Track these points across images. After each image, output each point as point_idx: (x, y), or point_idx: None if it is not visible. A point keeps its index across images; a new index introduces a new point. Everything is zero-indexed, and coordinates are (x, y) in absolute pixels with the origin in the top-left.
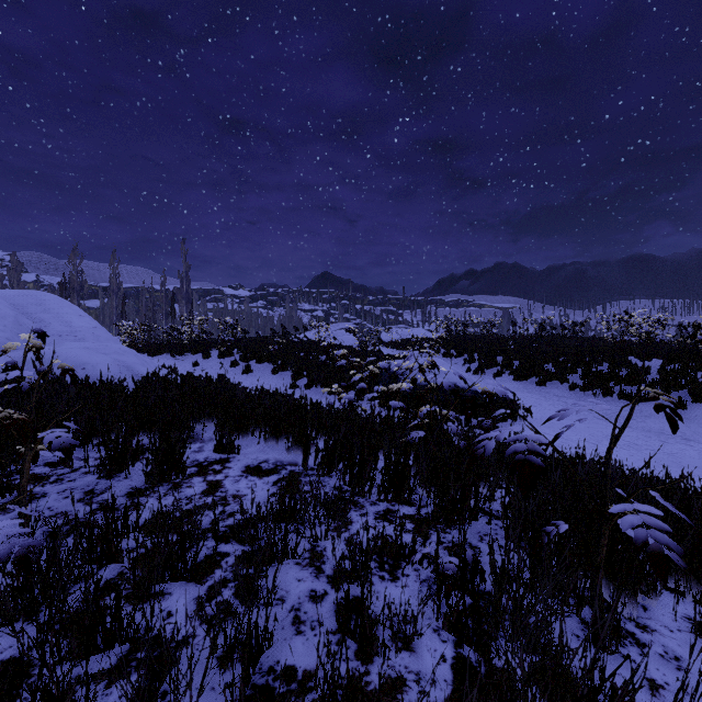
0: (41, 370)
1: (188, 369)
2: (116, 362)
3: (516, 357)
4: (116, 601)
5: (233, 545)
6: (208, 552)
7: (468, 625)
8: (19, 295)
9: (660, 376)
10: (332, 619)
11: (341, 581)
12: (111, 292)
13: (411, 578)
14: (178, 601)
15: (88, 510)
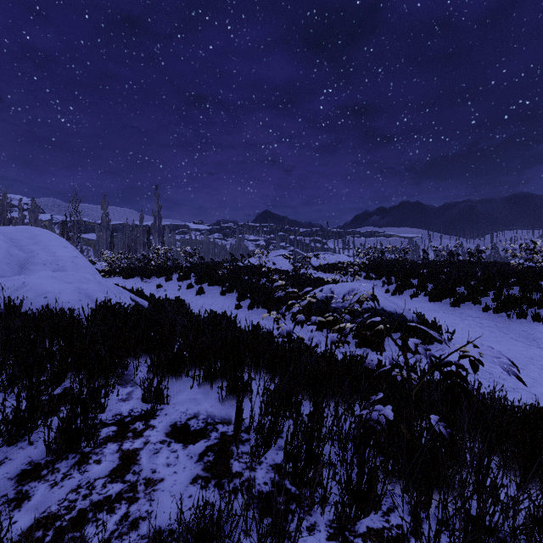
0: None
1: (153, 290)
2: (78, 290)
3: (429, 280)
4: None
5: None
6: None
7: None
8: (16, 231)
9: None
10: None
11: None
12: (102, 227)
13: None
14: None
15: None
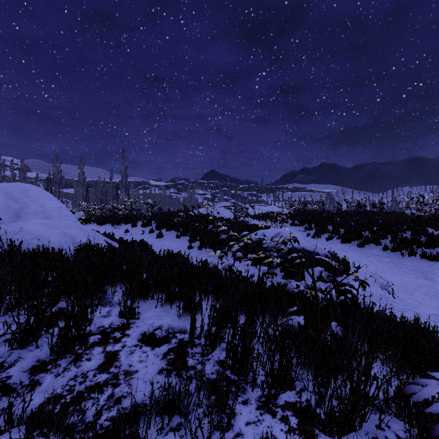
0: None
1: (121, 234)
2: (64, 234)
3: (341, 226)
4: None
5: None
6: None
7: None
8: (12, 186)
9: None
10: None
11: None
12: (79, 183)
13: None
14: None
15: None
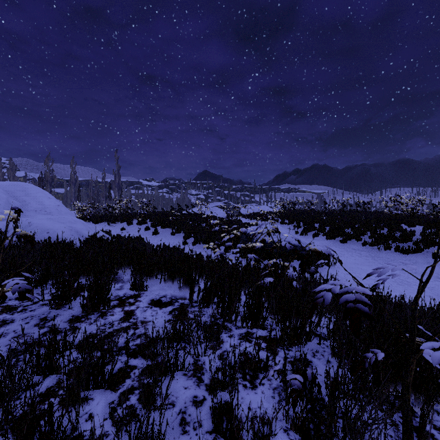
0: (17, 234)
1: (118, 232)
2: (70, 228)
3: (327, 224)
4: (49, 410)
5: (139, 360)
6: (122, 365)
7: (310, 429)
8: (10, 185)
9: (422, 237)
10: (209, 420)
11: (216, 395)
12: (71, 183)
13: (266, 386)
14: (97, 405)
15: (41, 332)
